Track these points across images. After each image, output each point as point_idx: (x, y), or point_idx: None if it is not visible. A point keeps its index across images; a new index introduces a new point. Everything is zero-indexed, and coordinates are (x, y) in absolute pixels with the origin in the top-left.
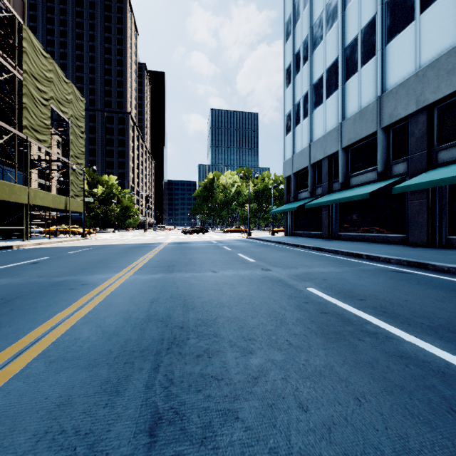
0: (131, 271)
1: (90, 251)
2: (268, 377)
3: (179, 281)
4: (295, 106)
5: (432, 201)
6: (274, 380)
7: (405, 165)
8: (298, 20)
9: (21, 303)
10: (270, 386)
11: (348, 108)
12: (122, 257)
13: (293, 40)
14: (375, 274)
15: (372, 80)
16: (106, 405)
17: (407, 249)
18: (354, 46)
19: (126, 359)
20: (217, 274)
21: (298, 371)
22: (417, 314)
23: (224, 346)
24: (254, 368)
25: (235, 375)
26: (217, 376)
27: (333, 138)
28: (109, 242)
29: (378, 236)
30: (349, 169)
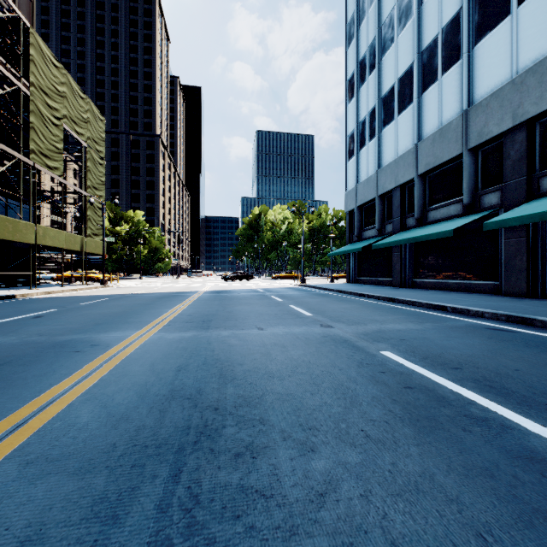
0: (156, 328)
1: (109, 302)
2: (340, 494)
3: (215, 342)
4: (359, 125)
5: (532, 239)
6: (349, 498)
7: (498, 195)
8: (363, 19)
9: (8, 371)
10: (344, 510)
11: (425, 126)
12: (146, 309)
13: (357, 45)
14: (467, 333)
15: (457, 90)
16: (95, 543)
17: (502, 300)
18: (433, 49)
19: (134, 459)
20: (264, 332)
21: (383, 483)
22: (537, 390)
23: (273, 439)
24: (317, 476)
25: (291, 488)
26: (264, 491)
27: (407, 163)
28: (133, 291)
29: (464, 283)
30: (427, 200)
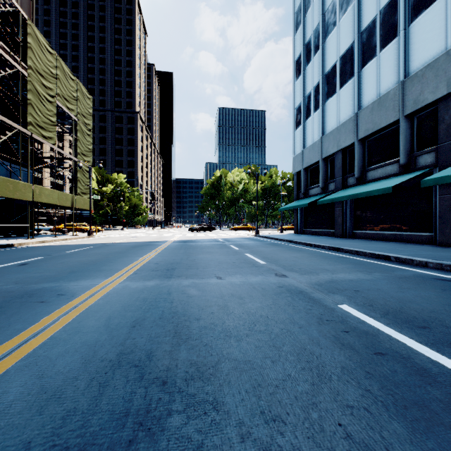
0: (123, 276)
1: (90, 250)
2: None
3: (175, 292)
4: (305, 98)
5: None
6: None
7: (433, 156)
8: (309, 8)
9: None
10: None
11: (364, 97)
12: (120, 258)
13: (304, 30)
14: (418, 284)
15: (393, 64)
16: None
17: (439, 250)
18: (372, 29)
19: None
20: (223, 281)
21: None
22: None
23: (229, 439)
24: None
25: None
26: None
27: (348, 130)
28: (113, 240)
29: (400, 234)
30: (366, 162)
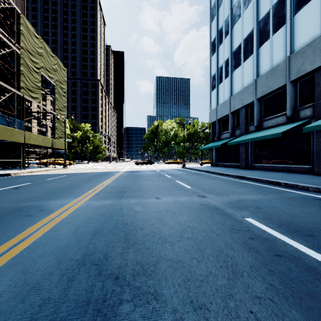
0: (87, 197)
1: (64, 178)
2: None
3: (125, 208)
4: (218, 69)
5: None
6: None
7: (311, 110)
8: (221, 4)
9: None
10: None
11: (261, 68)
12: (85, 183)
13: (217, 20)
14: (302, 202)
15: (282, 44)
16: None
17: (316, 178)
18: (266, 19)
19: None
20: (160, 201)
21: None
22: None
23: None
24: None
25: None
26: None
27: (249, 91)
28: (81, 171)
29: (287, 166)
30: (262, 115)
